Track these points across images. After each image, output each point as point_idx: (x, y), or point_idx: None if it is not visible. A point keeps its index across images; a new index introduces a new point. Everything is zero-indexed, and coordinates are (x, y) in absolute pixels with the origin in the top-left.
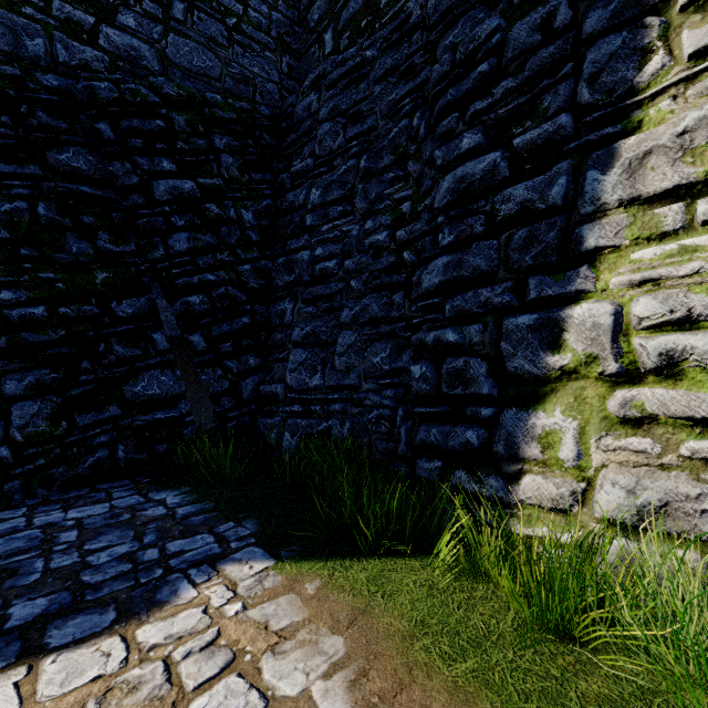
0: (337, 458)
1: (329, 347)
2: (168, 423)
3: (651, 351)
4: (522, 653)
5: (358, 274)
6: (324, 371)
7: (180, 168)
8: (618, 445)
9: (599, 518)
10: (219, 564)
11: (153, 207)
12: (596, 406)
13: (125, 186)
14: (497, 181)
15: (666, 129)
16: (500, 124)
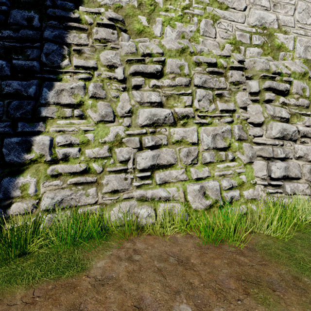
0: None
1: None
2: None
3: (60, 153)
4: (0, 269)
5: None
6: None
7: None
8: (50, 184)
9: (43, 210)
10: None
11: None
12: (43, 172)
13: None
14: (3, 75)
15: (68, 85)
16: (6, 49)
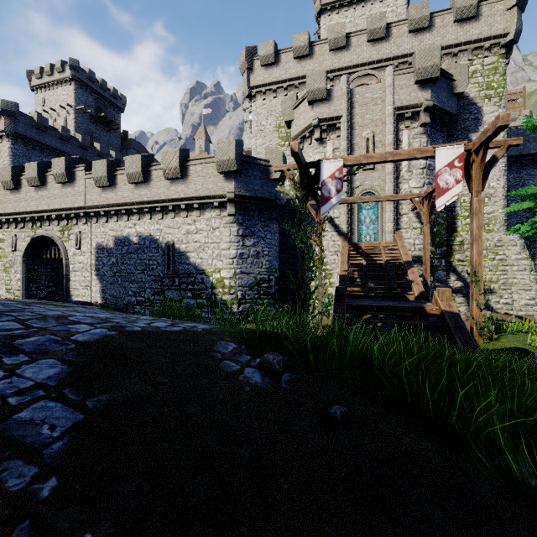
0: None
1: None
2: None
3: None
4: None
5: None
6: None
7: None
8: None
9: None
10: None
11: None
12: None
13: None
14: None
15: None
16: None
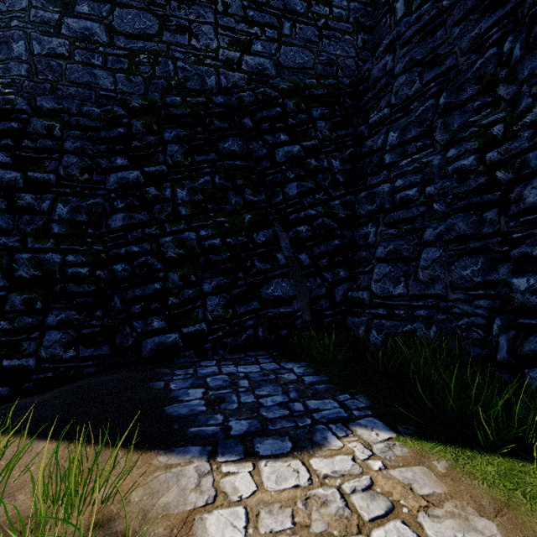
0: (428, 356)
1: (411, 262)
2: (287, 315)
3: None
4: None
5: (441, 198)
6: (407, 281)
7: (291, 138)
8: None
9: None
10: (350, 425)
11: (275, 168)
12: None
13: (259, 157)
14: None
15: None
16: None
